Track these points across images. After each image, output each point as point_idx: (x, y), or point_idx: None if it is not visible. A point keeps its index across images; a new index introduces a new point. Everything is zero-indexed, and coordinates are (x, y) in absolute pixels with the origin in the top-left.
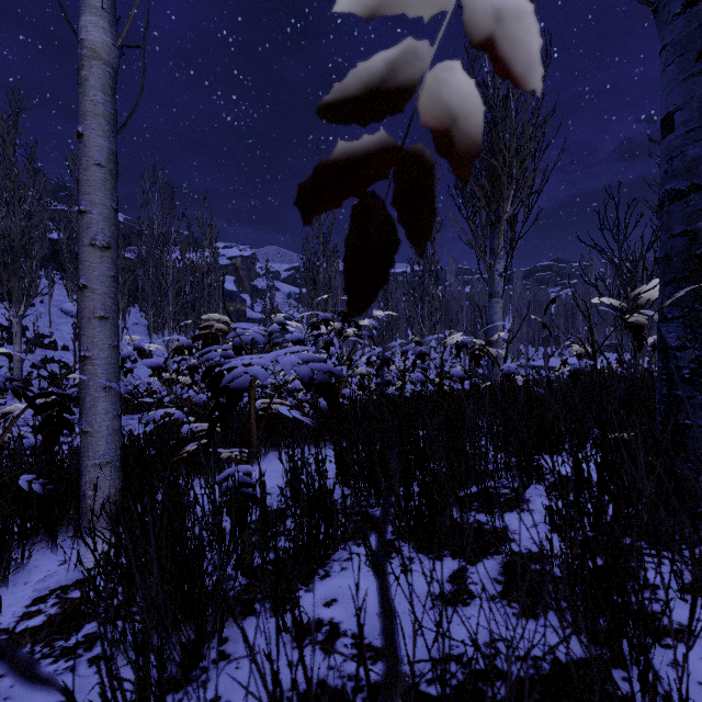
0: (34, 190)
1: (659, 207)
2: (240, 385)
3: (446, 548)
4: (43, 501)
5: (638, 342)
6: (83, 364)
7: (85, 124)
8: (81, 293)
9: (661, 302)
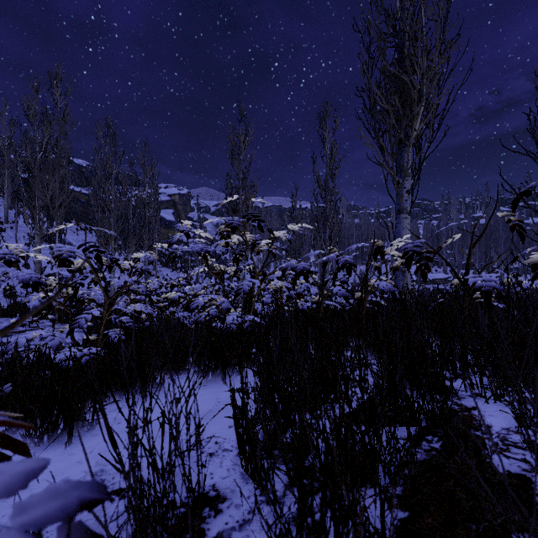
0: (5, 136)
1: None
2: None
3: None
4: None
5: None
6: None
7: None
8: None
9: None
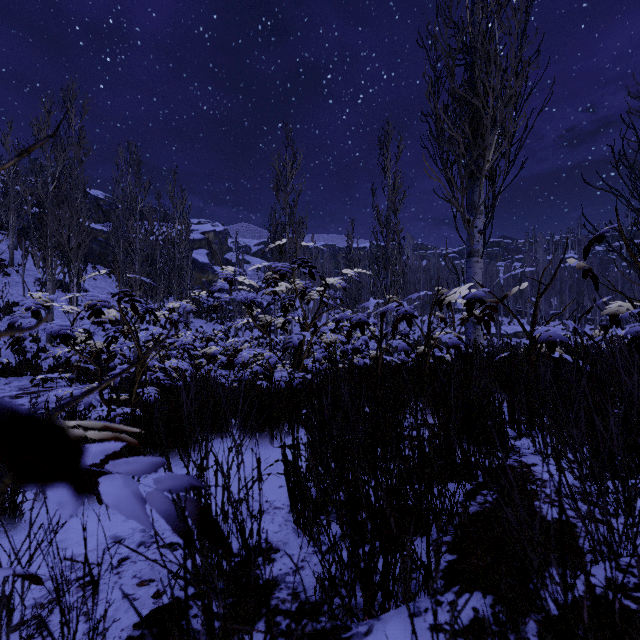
0: None
1: None
2: None
3: None
4: None
5: None
6: None
7: None
8: None
9: None
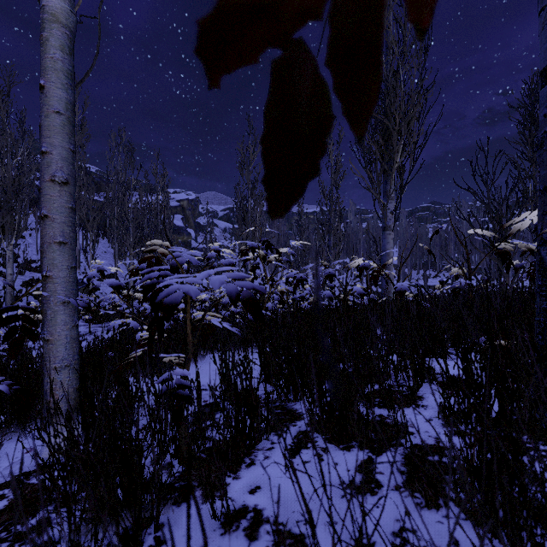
0: (24, 147)
1: (539, 147)
2: (173, 300)
3: (354, 440)
4: (14, 398)
5: (507, 265)
6: (45, 282)
7: (45, 78)
8: (43, 222)
9: (541, 228)
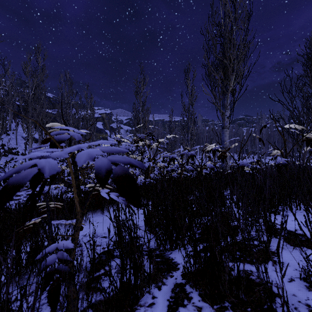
0: (9, 82)
1: None
2: (17, 180)
3: (226, 299)
4: None
5: None
6: None
7: None
8: None
9: None
